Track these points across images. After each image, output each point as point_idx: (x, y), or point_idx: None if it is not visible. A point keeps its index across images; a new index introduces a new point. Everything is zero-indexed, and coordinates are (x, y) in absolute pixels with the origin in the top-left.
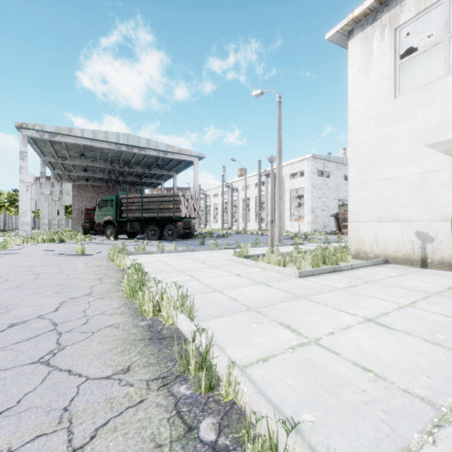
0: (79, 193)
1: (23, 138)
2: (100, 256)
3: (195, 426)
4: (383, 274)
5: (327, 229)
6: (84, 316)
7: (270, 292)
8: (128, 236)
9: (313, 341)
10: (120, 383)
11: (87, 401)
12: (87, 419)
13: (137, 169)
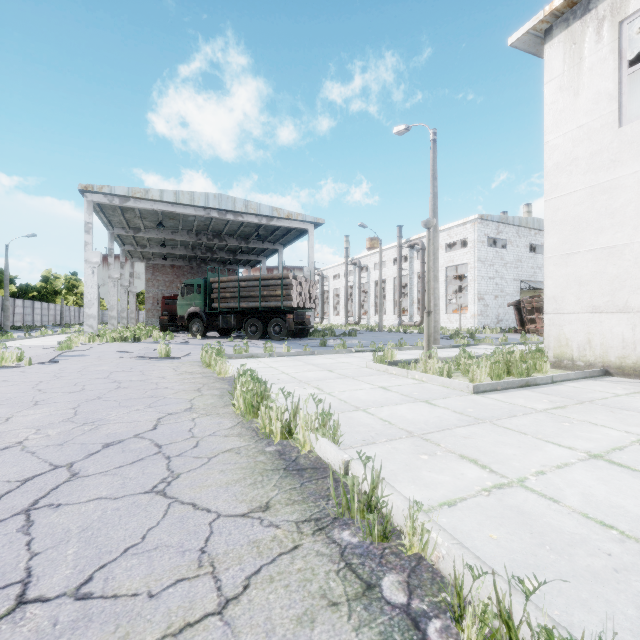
0: (154, 275)
1: (88, 204)
2: (190, 360)
3: (376, 584)
4: (604, 391)
5: (502, 324)
6: (192, 437)
7: (436, 412)
8: (220, 333)
9: (515, 482)
10: (262, 523)
11: (226, 543)
12: (233, 565)
13: (230, 242)
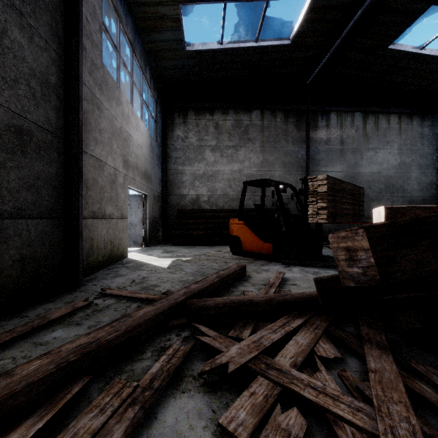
0: None
1: None
2: None
3: None
4: None
5: None
6: None
7: None
8: None
9: None
10: None
11: None
12: None
13: None
